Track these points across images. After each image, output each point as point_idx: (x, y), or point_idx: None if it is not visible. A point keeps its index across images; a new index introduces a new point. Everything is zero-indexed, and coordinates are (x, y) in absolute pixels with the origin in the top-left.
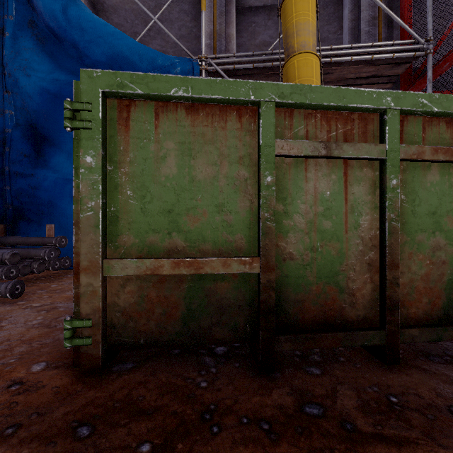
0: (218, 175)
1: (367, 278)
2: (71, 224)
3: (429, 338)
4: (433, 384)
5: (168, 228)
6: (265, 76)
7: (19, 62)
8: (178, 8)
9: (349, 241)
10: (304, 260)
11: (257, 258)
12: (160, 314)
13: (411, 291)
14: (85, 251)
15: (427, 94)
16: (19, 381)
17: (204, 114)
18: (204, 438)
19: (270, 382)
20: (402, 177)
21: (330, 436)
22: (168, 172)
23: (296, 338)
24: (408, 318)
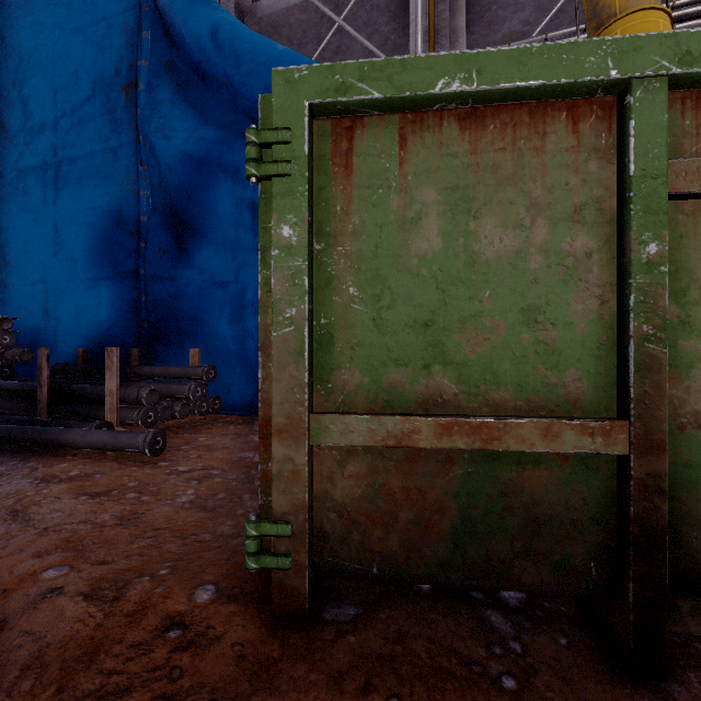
0: (526, 249)
1: None
2: (222, 347)
3: None
4: None
5: (425, 356)
6: None
7: (156, 122)
8: (367, 6)
9: None
10: None
11: (621, 423)
12: (408, 523)
13: None
14: (280, 398)
15: None
16: (179, 620)
17: (497, 126)
18: None
19: None
20: None
21: None
22: (425, 247)
23: None
24: None
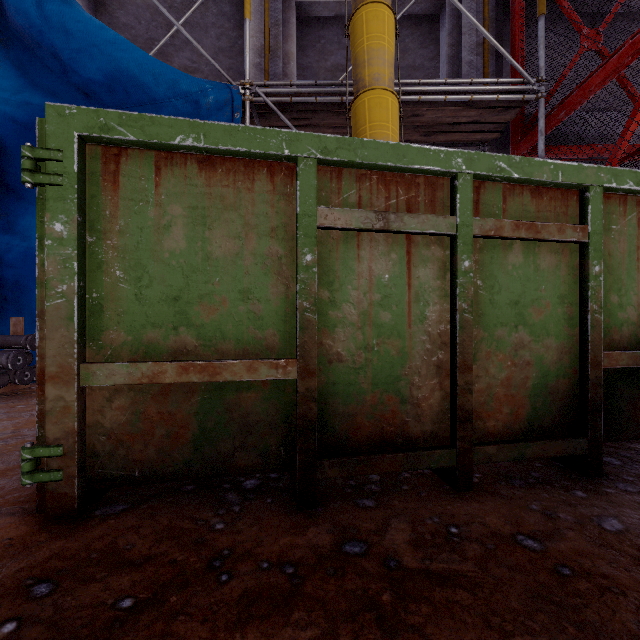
0: (242, 252)
1: (436, 384)
2: None
3: (509, 457)
4: (505, 511)
5: (174, 321)
6: (334, 114)
7: None
8: (215, 10)
9: (413, 338)
10: (356, 363)
11: (293, 360)
12: (162, 437)
13: (489, 399)
14: (53, 353)
15: (506, 156)
16: None
17: (224, 170)
18: (207, 589)
19: (308, 519)
20: (478, 257)
21: (367, 575)
22: (174, 246)
23: (344, 462)
24: (486, 433)
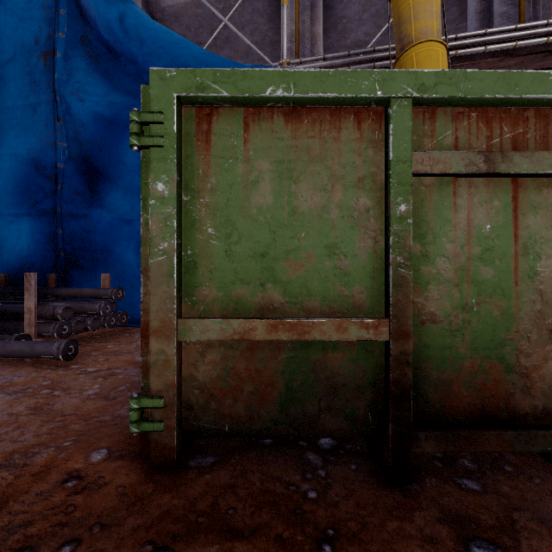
0: (328, 205)
1: (549, 352)
2: (129, 272)
3: None
4: None
5: (261, 277)
6: None
7: (71, 86)
8: (250, 9)
9: (520, 297)
10: (452, 324)
11: (385, 320)
12: (250, 393)
13: None
14: (156, 308)
15: None
16: (76, 474)
17: (310, 121)
18: None
19: (408, 498)
20: None
21: None
22: (261, 202)
23: (442, 436)
24: None
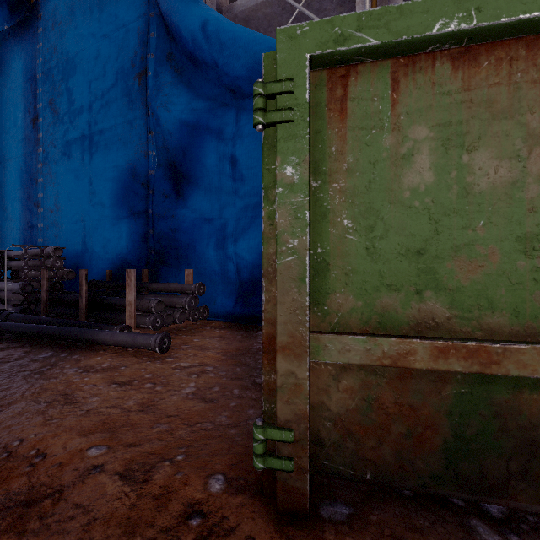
0: (523, 179)
1: None
2: (208, 269)
3: None
4: None
5: (417, 282)
6: None
7: (160, 99)
8: None
9: None
10: None
11: None
12: (400, 436)
13: None
14: (283, 319)
15: None
16: (198, 508)
17: (492, 62)
18: None
19: None
20: None
21: None
22: (417, 181)
23: None
24: None
